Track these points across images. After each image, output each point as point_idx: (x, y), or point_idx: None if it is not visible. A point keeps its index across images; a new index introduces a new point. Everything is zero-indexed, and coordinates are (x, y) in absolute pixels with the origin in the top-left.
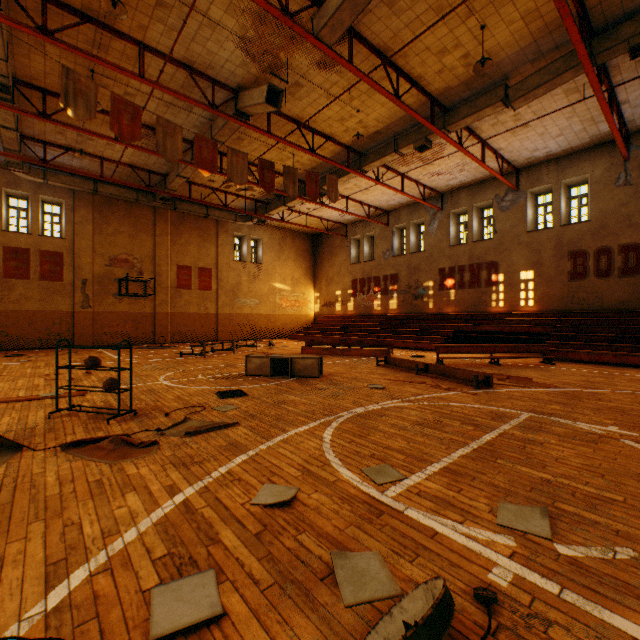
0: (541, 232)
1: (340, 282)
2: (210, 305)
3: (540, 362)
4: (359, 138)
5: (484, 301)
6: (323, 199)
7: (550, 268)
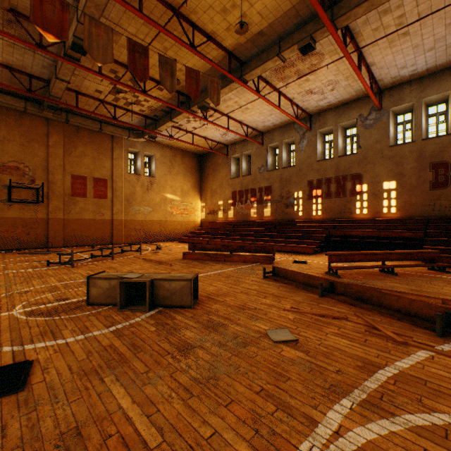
0: (403, 146)
1: (222, 194)
2: (105, 212)
3: (429, 269)
4: (242, 28)
5: (349, 209)
6: (207, 117)
7: (412, 178)
